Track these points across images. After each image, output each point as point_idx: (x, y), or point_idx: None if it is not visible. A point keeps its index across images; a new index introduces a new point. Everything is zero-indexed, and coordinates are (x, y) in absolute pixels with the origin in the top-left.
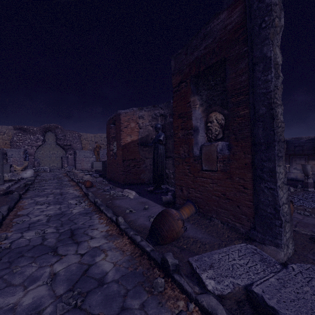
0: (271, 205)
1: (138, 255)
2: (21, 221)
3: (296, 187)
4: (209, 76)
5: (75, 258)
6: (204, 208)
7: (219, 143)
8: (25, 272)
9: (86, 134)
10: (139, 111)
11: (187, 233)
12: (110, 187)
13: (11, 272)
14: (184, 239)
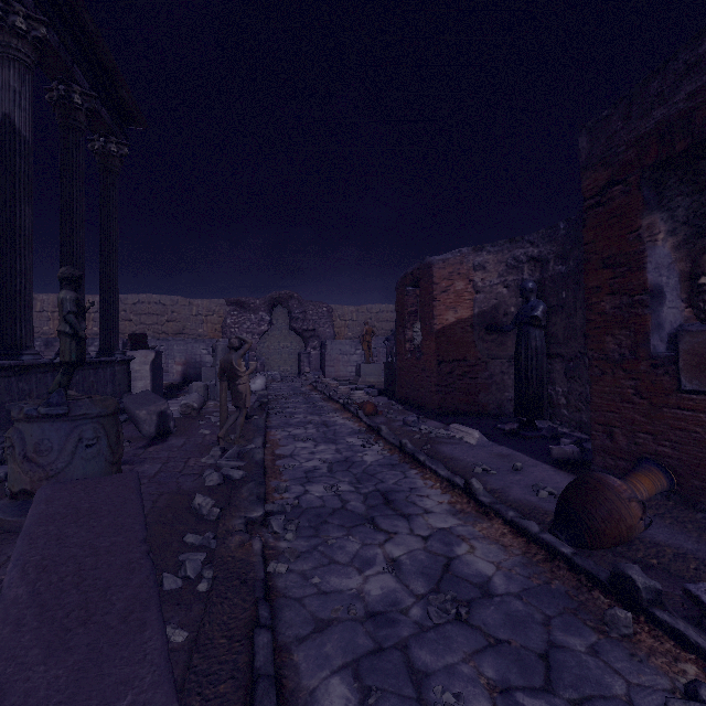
0: None
1: (541, 559)
2: (290, 465)
3: None
4: (700, 161)
5: (414, 540)
6: (688, 483)
7: None
8: (347, 548)
9: (341, 306)
10: (473, 254)
11: (647, 533)
12: (416, 417)
13: (324, 543)
14: (647, 547)
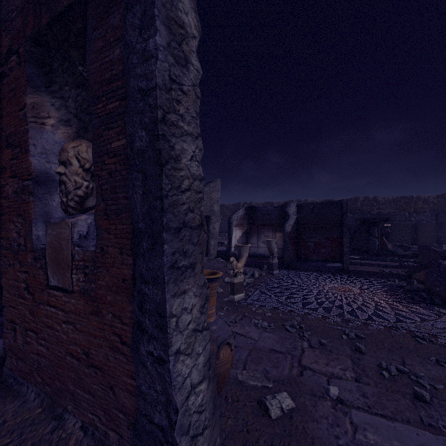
0: (161, 405)
1: None
2: None
3: (262, 269)
4: (72, 50)
5: None
6: (54, 385)
7: (80, 219)
8: None
9: None
10: None
11: None
12: None
13: None
14: None
